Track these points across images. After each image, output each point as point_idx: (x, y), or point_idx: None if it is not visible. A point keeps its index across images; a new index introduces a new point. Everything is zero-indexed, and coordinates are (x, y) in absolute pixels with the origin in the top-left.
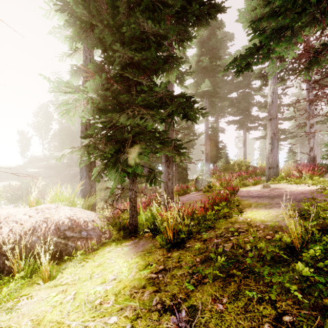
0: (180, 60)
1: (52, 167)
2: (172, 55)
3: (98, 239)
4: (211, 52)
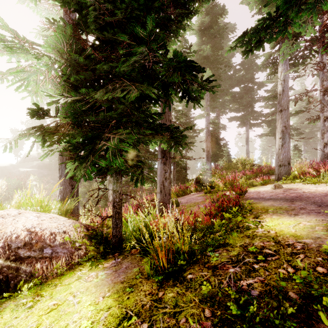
0: (178, 24)
1: (45, 166)
2: (169, 19)
3: (68, 257)
4: (212, 40)
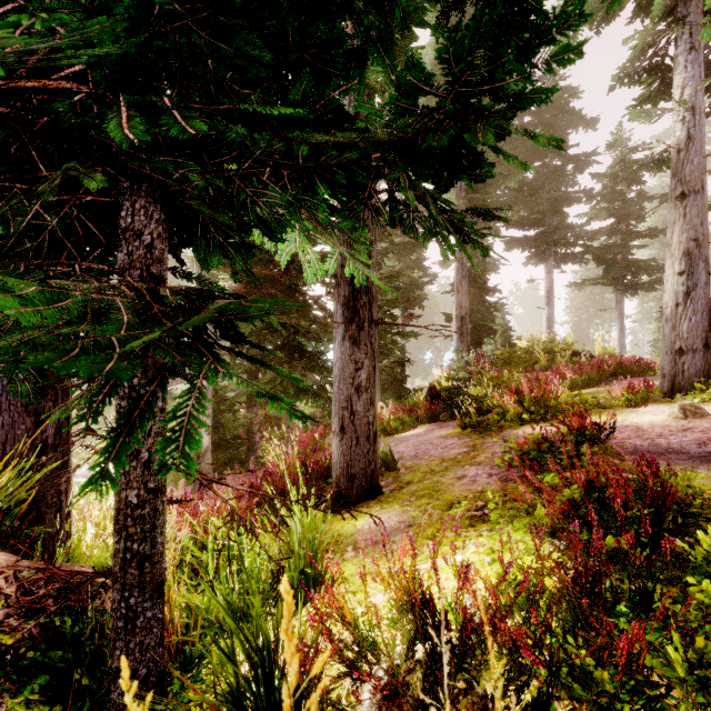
0: None
1: None
2: None
3: None
4: None
